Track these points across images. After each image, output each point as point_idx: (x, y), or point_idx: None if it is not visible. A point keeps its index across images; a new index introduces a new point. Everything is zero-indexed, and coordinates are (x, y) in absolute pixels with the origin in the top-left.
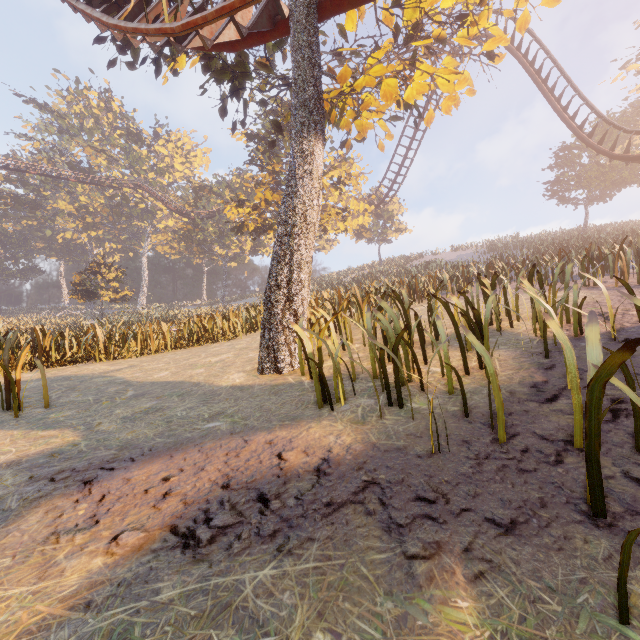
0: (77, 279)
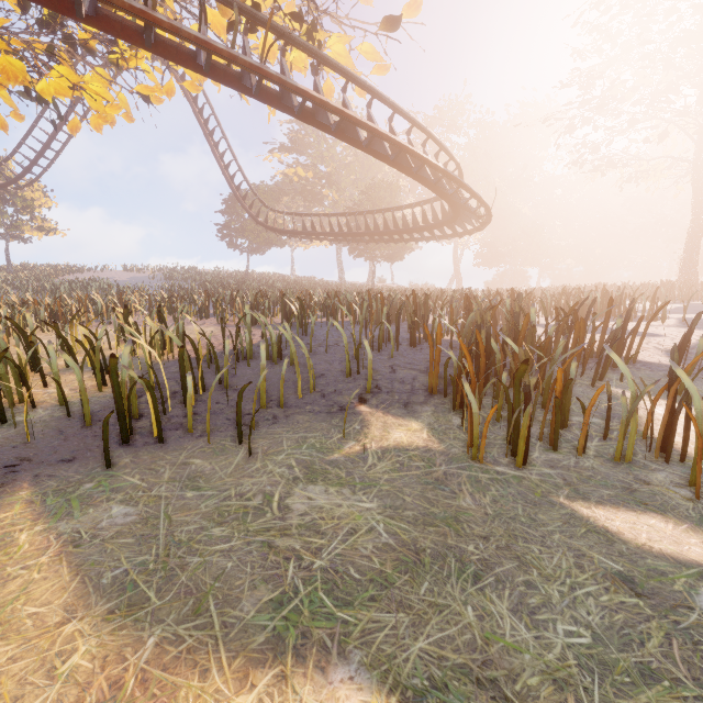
0: None
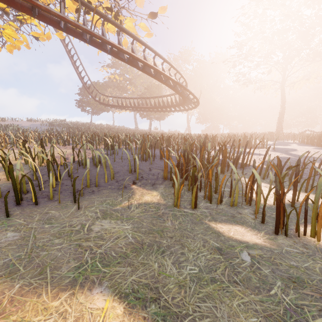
0: None
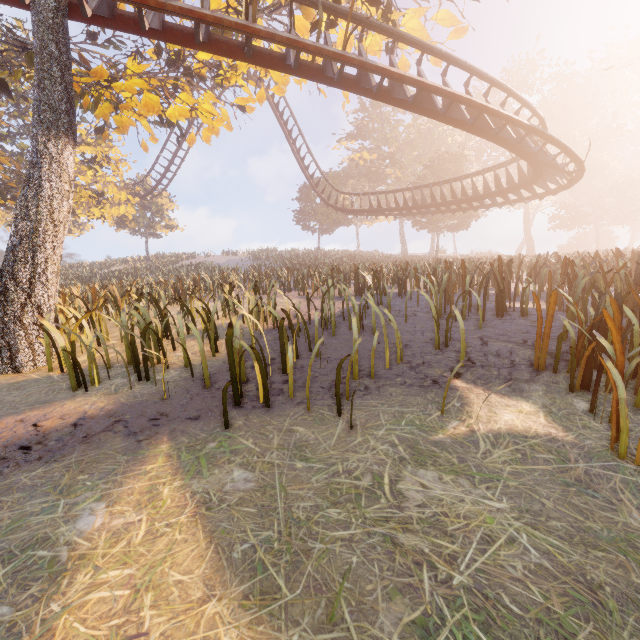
0: None
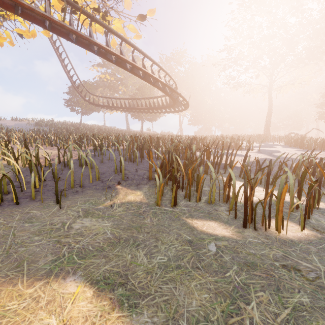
0: None
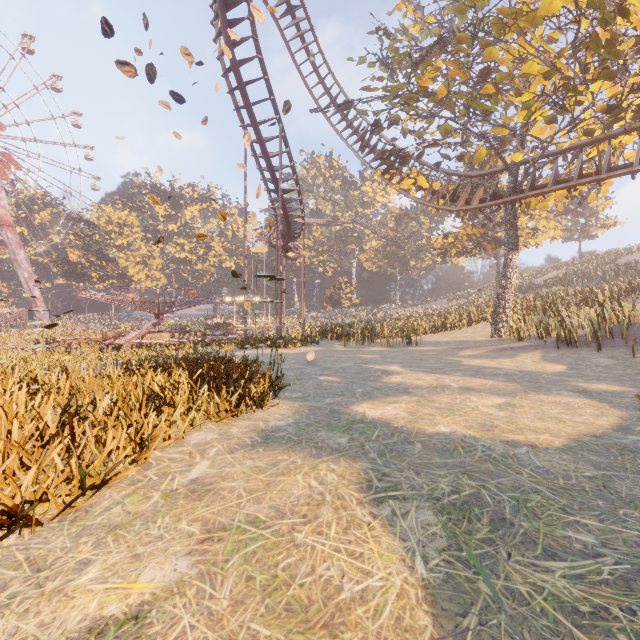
0: (329, 293)
